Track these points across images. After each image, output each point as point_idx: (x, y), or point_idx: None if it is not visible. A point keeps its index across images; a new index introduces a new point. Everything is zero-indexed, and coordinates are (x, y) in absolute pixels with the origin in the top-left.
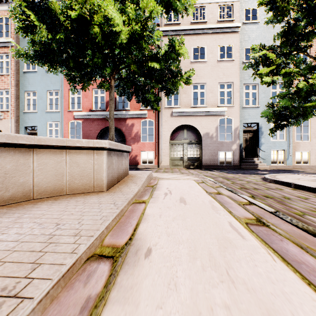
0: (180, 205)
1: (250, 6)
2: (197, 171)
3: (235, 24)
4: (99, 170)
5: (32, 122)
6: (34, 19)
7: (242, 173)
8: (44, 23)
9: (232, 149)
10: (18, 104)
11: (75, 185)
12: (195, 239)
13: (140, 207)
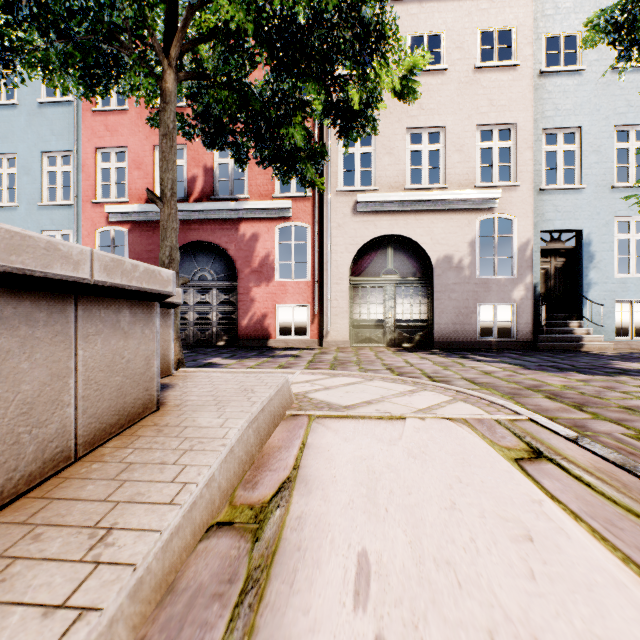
0: None
1: None
2: (429, 358)
3: None
4: None
5: None
6: None
7: (571, 367)
8: None
9: (514, 299)
10: None
11: None
12: None
13: None
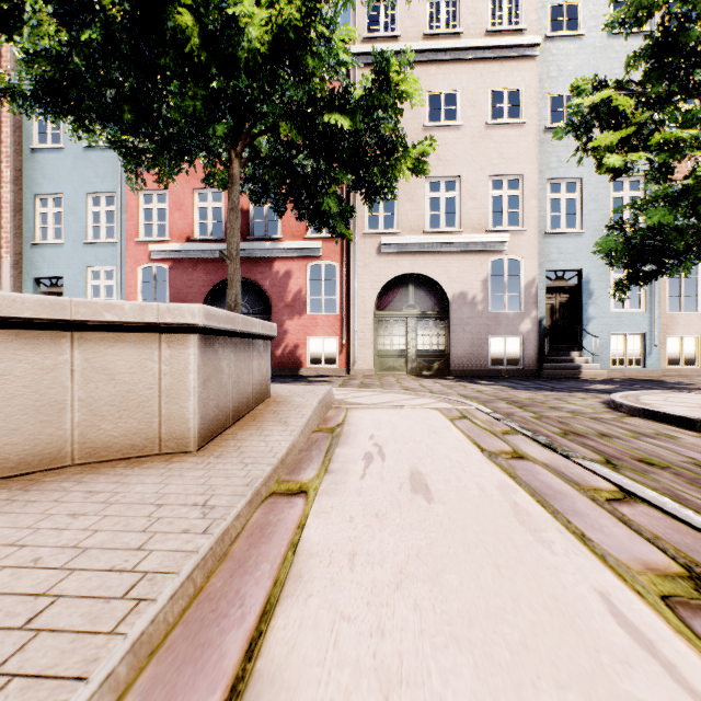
0: (414, 503)
1: None
2: (441, 382)
3: (529, 38)
4: (177, 390)
5: (53, 268)
6: None
7: (550, 388)
8: (49, 1)
9: (521, 332)
10: (18, 225)
11: (103, 437)
12: None
13: (290, 512)
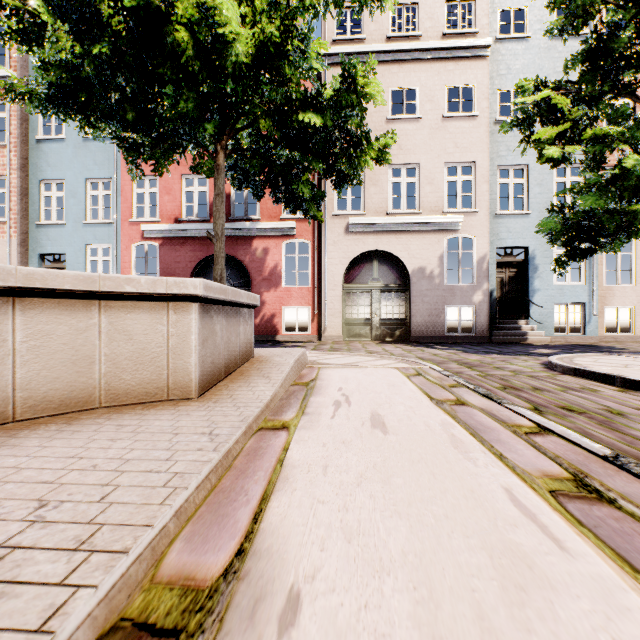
0: (373, 435)
1: (510, 3)
2: (402, 347)
3: (480, 40)
4: (182, 348)
5: (56, 246)
6: (40, 9)
7: (497, 351)
8: (65, 20)
9: (474, 303)
10: (24, 207)
11: (123, 386)
12: (427, 554)
13: (276, 441)
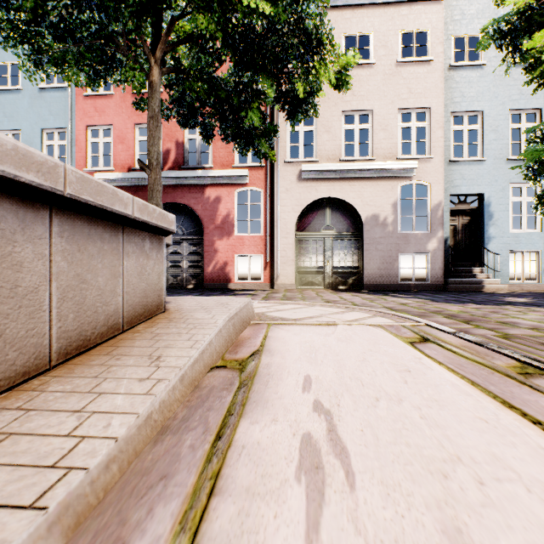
0: None
1: None
2: (359, 295)
3: None
4: None
5: None
6: None
7: (470, 300)
8: None
9: (429, 250)
10: None
11: None
12: None
13: None
